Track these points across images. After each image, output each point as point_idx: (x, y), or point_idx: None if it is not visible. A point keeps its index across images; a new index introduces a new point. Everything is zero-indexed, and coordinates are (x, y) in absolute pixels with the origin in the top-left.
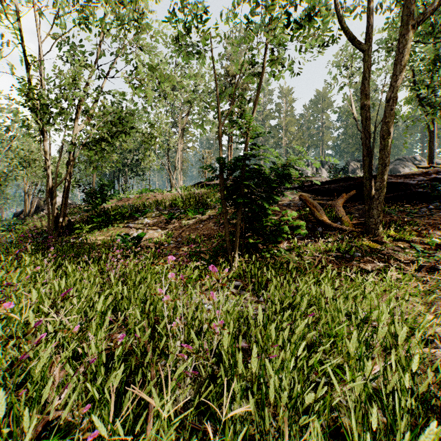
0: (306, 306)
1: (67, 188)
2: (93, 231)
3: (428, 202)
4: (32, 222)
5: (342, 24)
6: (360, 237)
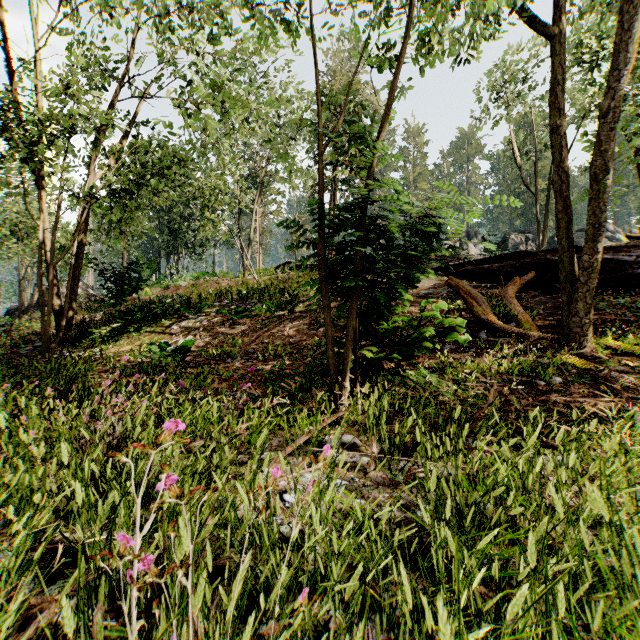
0: (496, 501)
1: (76, 269)
2: (117, 338)
3: None
4: (28, 323)
5: None
6: (554, 348)
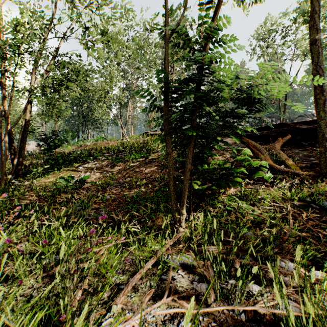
0: None
1: (24, 134)
2: (47, 173)
3: None
4: None
5: None
6: (315, 181)
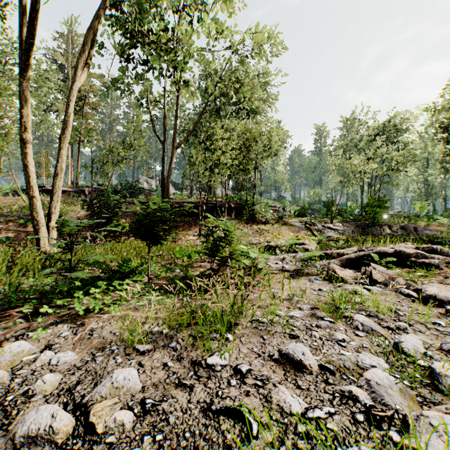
0: None
1: None
2: None
3: (196, 216)
4: None
5: (154, 127)
6: None
